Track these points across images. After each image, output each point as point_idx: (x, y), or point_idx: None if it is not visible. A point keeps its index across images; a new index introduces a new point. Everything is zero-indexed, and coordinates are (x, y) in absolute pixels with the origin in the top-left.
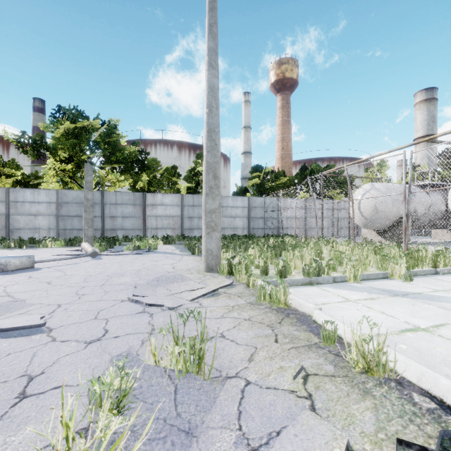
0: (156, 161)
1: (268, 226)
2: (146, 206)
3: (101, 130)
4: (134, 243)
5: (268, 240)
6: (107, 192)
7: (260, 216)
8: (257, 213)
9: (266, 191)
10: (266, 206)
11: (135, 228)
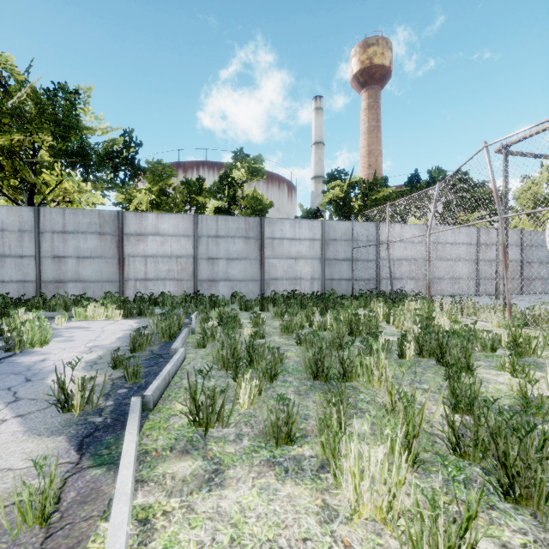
0: (163, 165)
1: (360, 275)
2: (126, 236)
3: (30, 85)
4: (1, 322)
5: (366, 305)
6: (46, 208)
7: (344, 257)
8: (338, 251)
9: (352, 213)
10: (355, 238)
11: (103, 279)
